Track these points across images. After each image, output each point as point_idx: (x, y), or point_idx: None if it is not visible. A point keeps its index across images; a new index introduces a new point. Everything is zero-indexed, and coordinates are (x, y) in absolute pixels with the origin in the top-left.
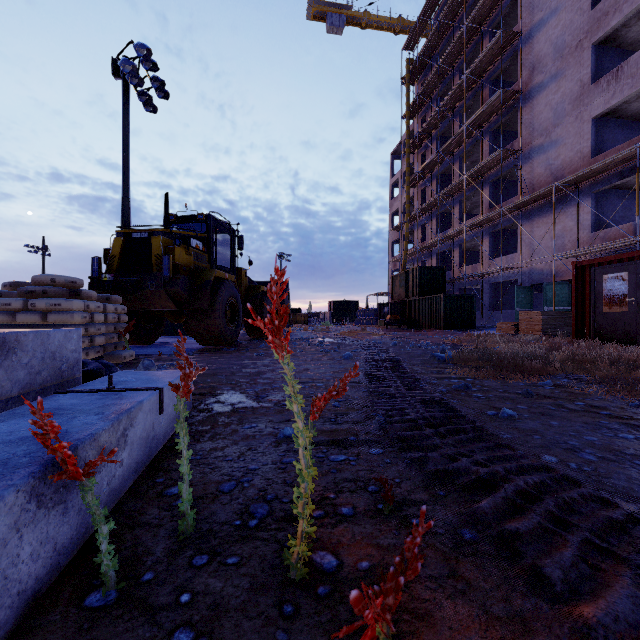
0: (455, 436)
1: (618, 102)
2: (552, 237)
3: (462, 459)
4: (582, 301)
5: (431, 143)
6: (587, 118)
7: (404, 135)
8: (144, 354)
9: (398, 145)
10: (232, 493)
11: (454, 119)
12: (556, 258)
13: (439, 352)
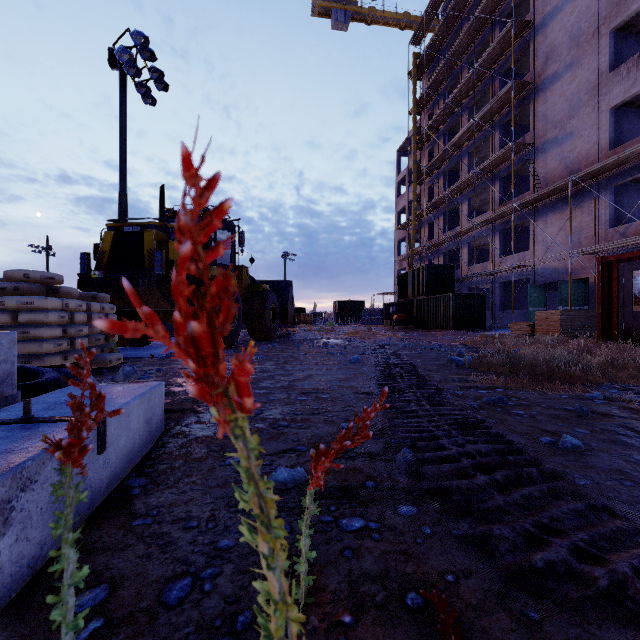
0: (521, 488)
1: (639, 90)
2: (567, 233)
3: (552, 542)
4: (608, 300)
5: (438, 139)
6: (605, 108)
7: (410, 131)
8: (135, 357)
9: (404, 142)
10: (180, 609)
11: (463, 113)
12: (572, 255)
13: (455, 355)
